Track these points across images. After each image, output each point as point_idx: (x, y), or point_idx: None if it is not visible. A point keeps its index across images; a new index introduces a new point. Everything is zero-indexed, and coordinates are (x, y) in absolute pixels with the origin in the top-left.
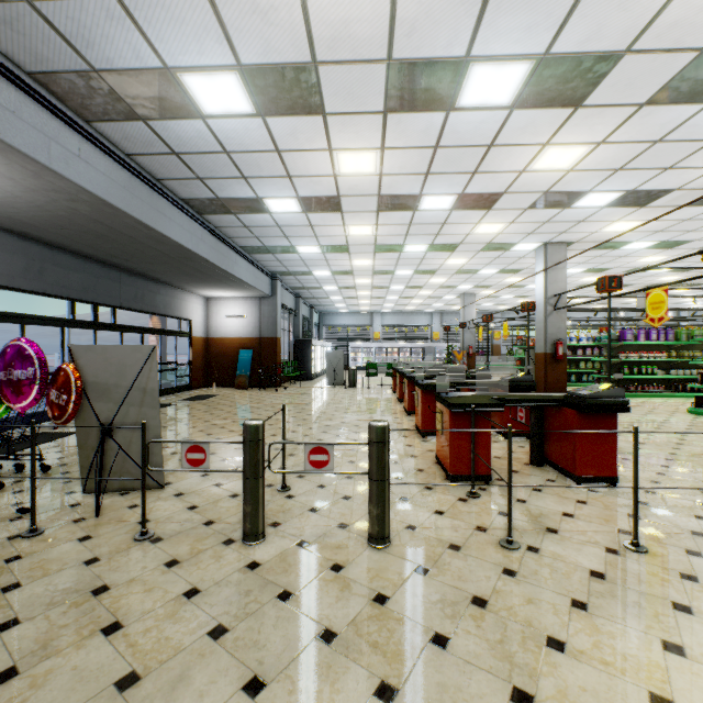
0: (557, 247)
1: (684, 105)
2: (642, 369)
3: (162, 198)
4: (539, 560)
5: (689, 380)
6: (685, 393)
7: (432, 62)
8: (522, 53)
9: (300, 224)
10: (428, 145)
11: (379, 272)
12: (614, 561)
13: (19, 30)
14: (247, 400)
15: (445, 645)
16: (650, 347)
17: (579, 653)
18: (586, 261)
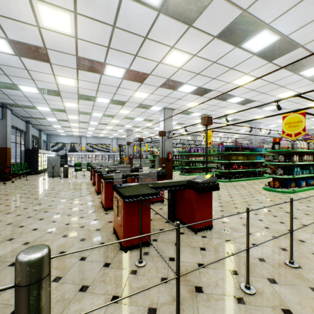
0: (169, 110)
1: (228, 44)
2: (196, 164)
3: None
4: None
5: (209, 167)
6: (209, 172)
7: None
8: None
9: (16, 66)
10: (109, 23)
11: (82, 113)
12: None
13: None
14: None
15: None
16: (198, 155)
17: None
18: (177, 119)
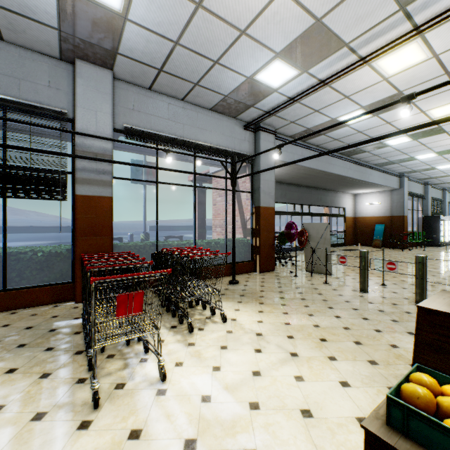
0: None
1: None
2: None
3: (330, 157)
4: None
5: None
6: None
7: None
8: None
9: (413, 146)
10: None
11: None
12: None
13: (289, 129)
14: (378, 253)
15: None
16: None
17: None
18: None
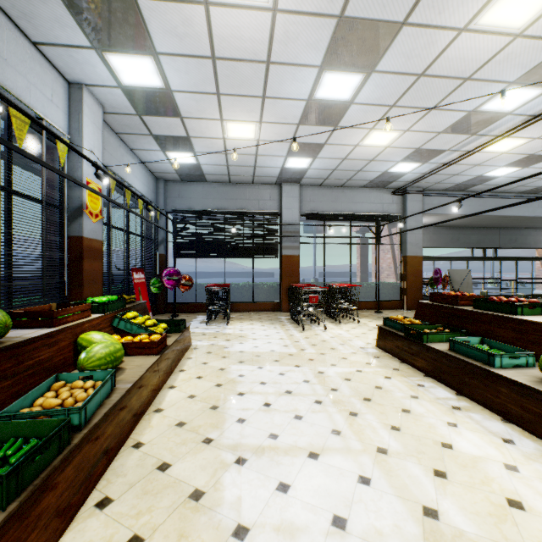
0: None
1: None
2: None
3: (502, 199)
4: None
5: None
6: None
7: None
8: None
9: None
10: None
11: None
12: None
13: (437, 186)
14: None
15: None
16: None
17: None
18: None
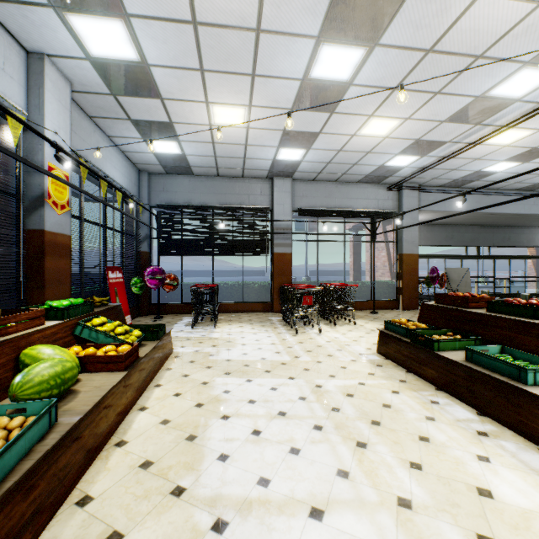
0: None
1: None
2: None
3: (498, 196)
4: None
5: None
6: None
7: None
8: None
9: None
10: None
11: None
12: None
13: (434, 182)
14: None
15: None
16: None
17: None
18: None
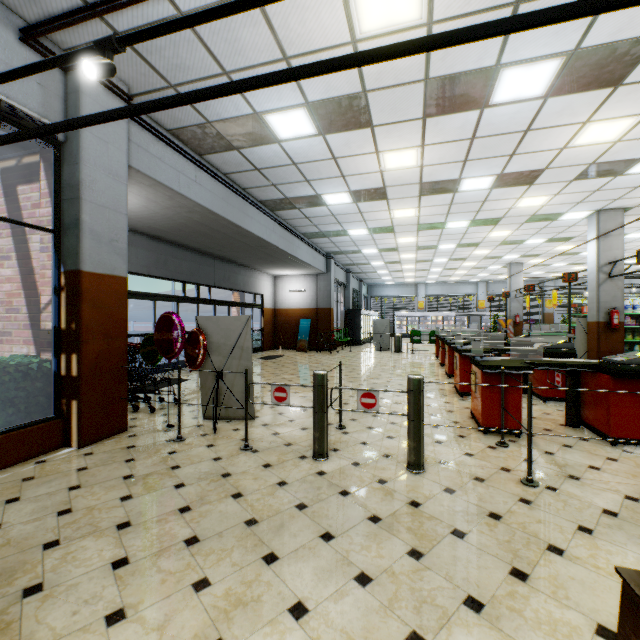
0: (612, 214)
1: None
2: None
3: (246, 202)
4: (555, 496)
5: None
6: None
7: (464, 74)
8: (551, 53)
9: (351, 212)
10: (465, 138)
11: (422, 248)
12: (631, 506)
13: None
14: (307, 360)
15: (462, 536)
16: None
17: (575, 558)
18: None
